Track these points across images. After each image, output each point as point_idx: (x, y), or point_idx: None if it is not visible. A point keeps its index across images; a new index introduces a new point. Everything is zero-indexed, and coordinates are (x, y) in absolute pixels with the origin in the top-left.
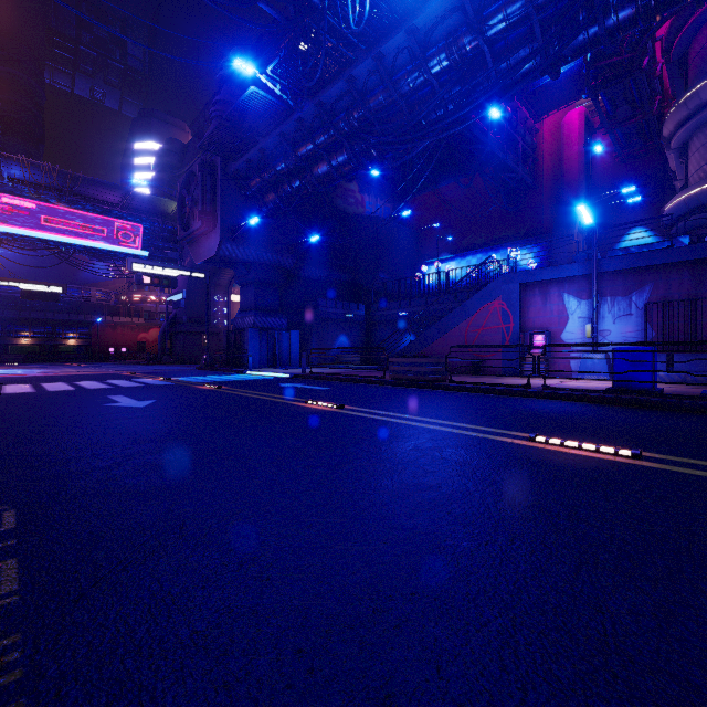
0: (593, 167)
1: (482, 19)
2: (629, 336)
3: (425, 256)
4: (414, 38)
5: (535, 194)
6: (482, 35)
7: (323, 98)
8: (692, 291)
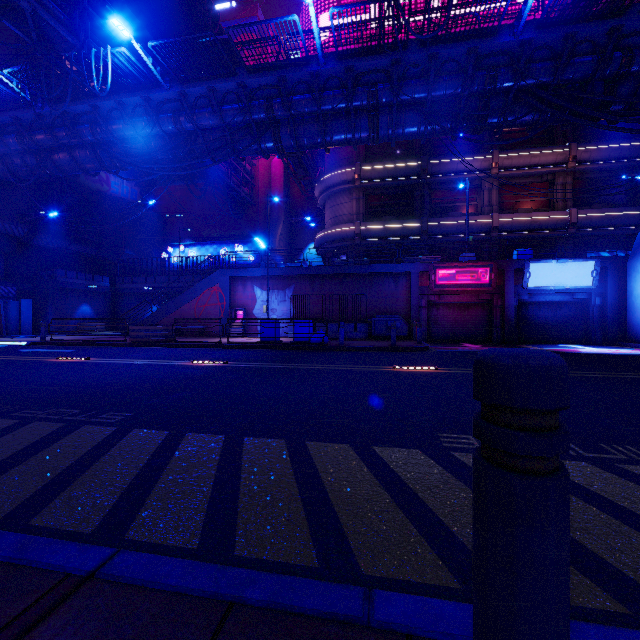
0: (291, 197)
1: (195, 114)
2: (285, 313)
3: (172, 239)
4: (149, 105)
5: (254, 209)
6: (194, 126)
7: (66, 109)
8: (310, 290)
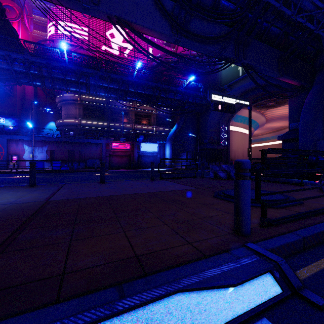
0: (38, 95)
1: None
2: (43, 157)
3: None
4: None
5: (13, 99)
6: None
7: None
8: (56, 148)
